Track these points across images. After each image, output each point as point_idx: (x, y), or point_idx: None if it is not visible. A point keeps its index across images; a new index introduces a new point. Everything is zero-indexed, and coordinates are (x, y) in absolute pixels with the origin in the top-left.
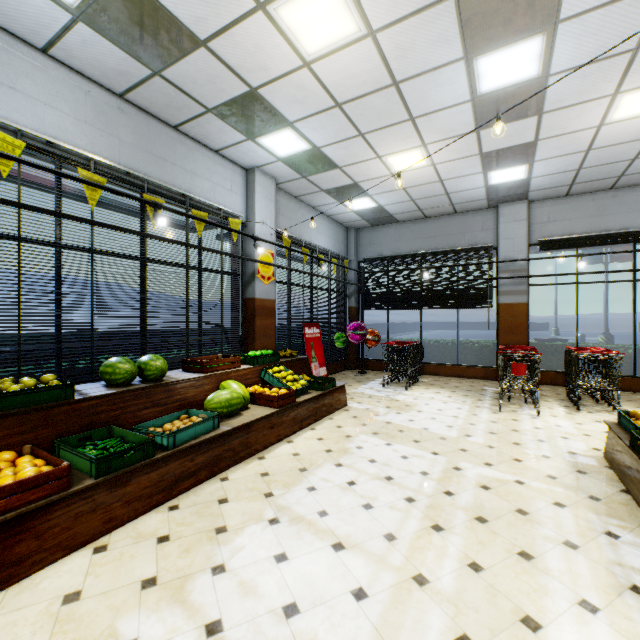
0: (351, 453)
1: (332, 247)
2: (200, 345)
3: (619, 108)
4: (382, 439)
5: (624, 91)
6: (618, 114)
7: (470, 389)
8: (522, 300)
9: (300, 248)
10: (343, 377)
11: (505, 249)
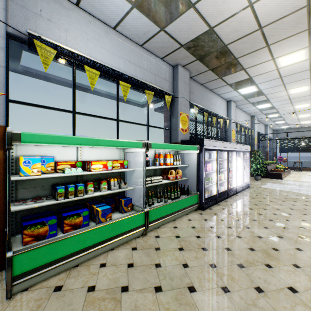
0: (304, 176)
1: (271, 136)
2: None
3: None
4: (307, 175)
5: None
6: None
7: None
8: None
9: None
10: None
11: None
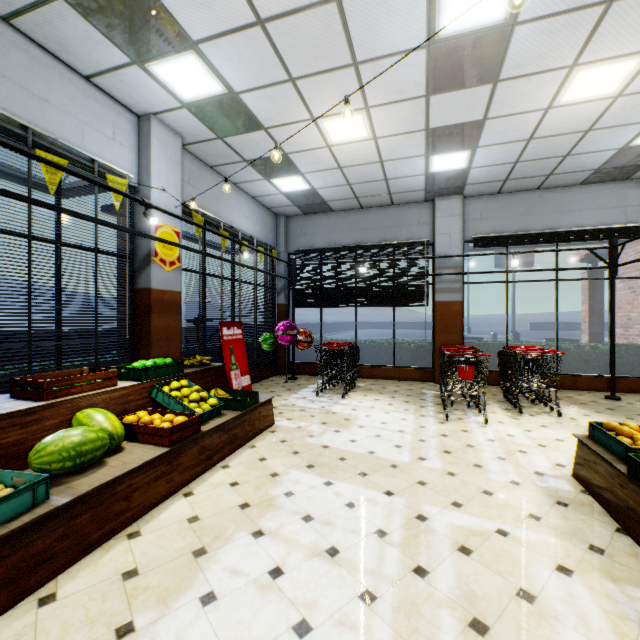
0: (277, 506)
1: (258, 234)
2: (58, 354)
3: (571, 87)
4: (319, 475)
5: (582, 64)
6: (568, 95)
7: (410, 393)
8: (458, 298)
9: (219, 232)
10: (271, 385)
11: (441, 245)
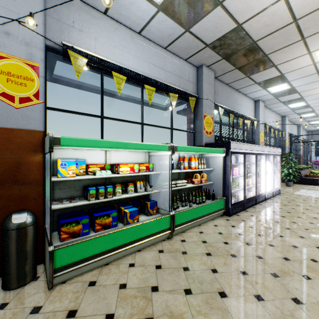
0: None
1: (305, 138)
2: None
3: None
4: None
5: None
6: None
7: None
8: None
9: None
10: None
11: None
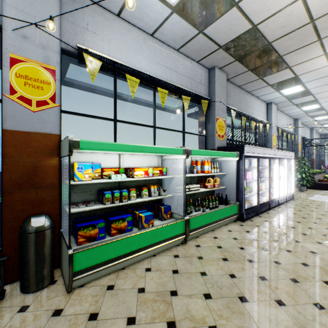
0: None
1: (318, 142)
2: None
3: None
4: None
5: None
6: None
7: None
8: None
9: None
10: None
11: None
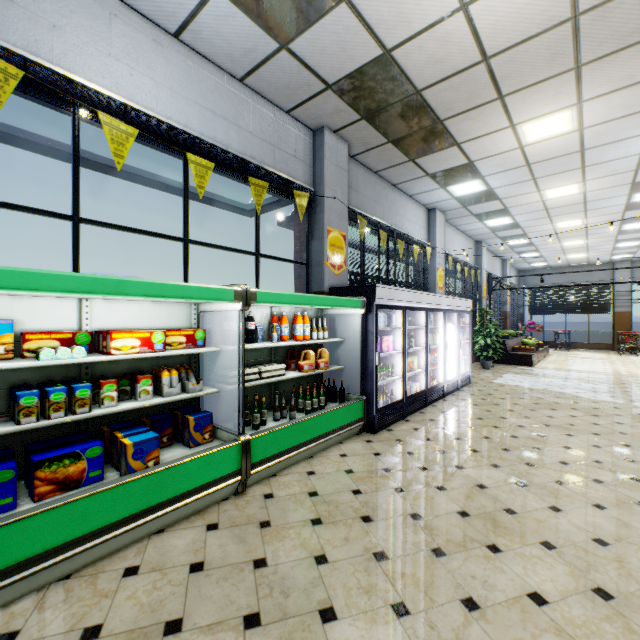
0: (574, 359)
1: (515, 283)
2: None
3: None
4: (579, 358)
5: None
6: None
7: (600, 352)
8: (628, 310)
9: None
10: None
11: (618, 285)
